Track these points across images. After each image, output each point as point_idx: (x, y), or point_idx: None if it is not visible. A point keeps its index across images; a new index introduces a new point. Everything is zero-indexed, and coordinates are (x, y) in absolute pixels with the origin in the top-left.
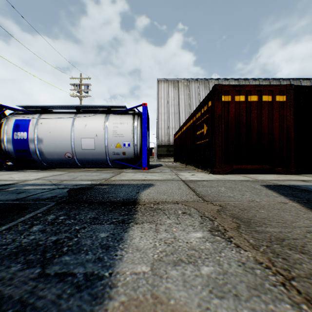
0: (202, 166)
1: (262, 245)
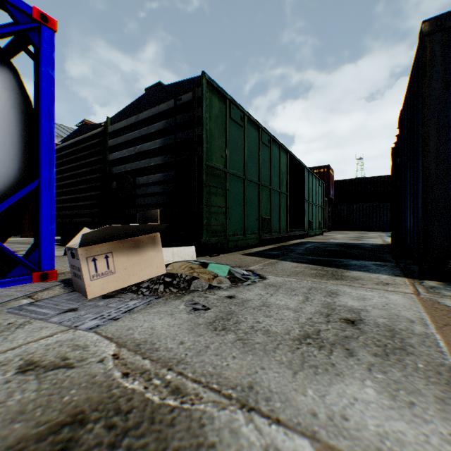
0: (16, 234)
1: (22, 243)
